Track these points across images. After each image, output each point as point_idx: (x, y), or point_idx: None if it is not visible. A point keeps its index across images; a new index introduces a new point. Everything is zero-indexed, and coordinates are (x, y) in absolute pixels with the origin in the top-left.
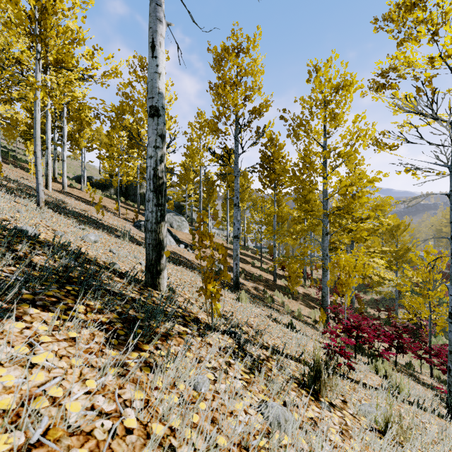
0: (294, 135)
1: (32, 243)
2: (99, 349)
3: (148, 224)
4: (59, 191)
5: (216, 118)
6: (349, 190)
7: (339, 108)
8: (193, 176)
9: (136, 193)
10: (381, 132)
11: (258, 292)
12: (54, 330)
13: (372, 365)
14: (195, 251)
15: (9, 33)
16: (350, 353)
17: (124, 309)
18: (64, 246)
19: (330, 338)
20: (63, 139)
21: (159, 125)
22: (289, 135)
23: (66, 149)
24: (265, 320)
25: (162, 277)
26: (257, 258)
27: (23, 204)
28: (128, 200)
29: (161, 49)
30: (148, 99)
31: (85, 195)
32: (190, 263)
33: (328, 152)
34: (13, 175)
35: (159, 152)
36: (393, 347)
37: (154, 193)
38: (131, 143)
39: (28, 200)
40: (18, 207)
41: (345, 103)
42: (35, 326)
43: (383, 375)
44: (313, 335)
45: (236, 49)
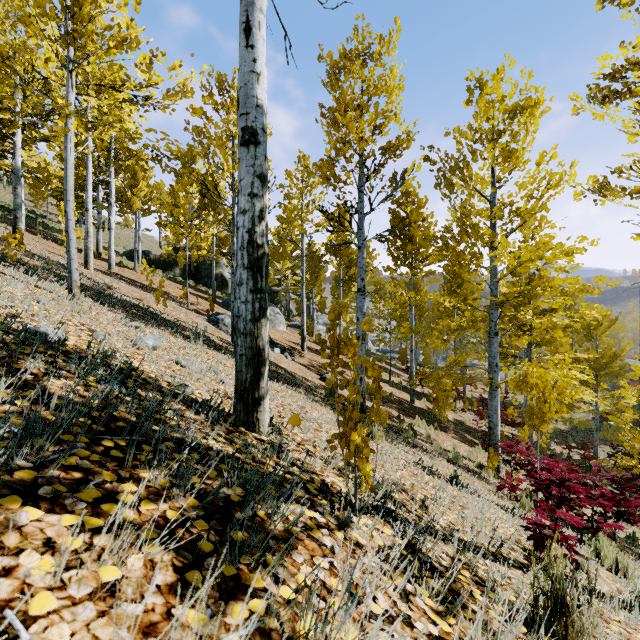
0: (447, 184)
1: (53, 354)
2: (165, 609)
3: (240, 322)
4: (104, 272)
5: (330, 160)
6: (531, 267)
7: (517, 142)
8: (290, 249)
9: (210, 274)
10: (616, 169)
11: (391, 420)
12: (68, 568)
13: (584, 544)
14: (295, 357)
15: (28, 33)
16: (572, 538)
17: (207, 482)
18: (106, 357)
19: (536, 511)
20: (110, 198)
21: (257, 159)
22: (439, 185)
23: (113, 212)
24: (416, 472)
25: (263, 409)
26: (383, 367)
27: (47, 290)
28: (199, 285)
29: (260, 33)
30: (240, 117)
31: (139, 278)
32: (291, 377)
33: (500, 209)
34: (41, 249)
35: (258, 204)
36: (611, 512)
37: (249, 272)
38: (204, 203)
39: (56, 284)
40: (39, 294)
41: (527, 134)
42: (26, 563)
43: (611, 566)
44: (484, 491)
45: (362, 55)
